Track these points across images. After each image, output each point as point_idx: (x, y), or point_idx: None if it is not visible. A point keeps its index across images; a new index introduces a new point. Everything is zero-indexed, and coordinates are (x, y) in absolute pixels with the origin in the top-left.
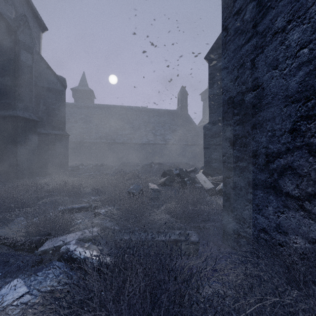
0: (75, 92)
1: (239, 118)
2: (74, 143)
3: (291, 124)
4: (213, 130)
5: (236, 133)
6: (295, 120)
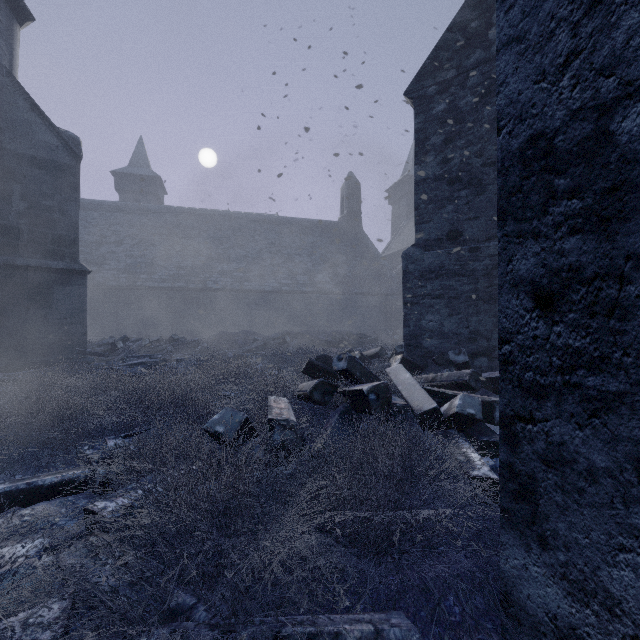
0: (121, 180)
1: (583, 205)
2: (113, 291)
3: None
4: (424, 262)
5: (565, 263)
6: None
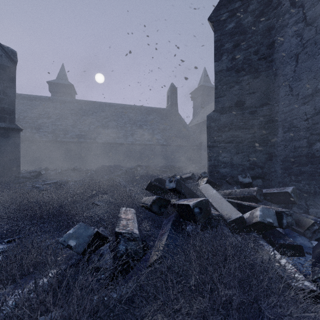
0: (52, 86)
1: None
2: (44, 143)
3: None
4: (221, 121)
5: None
6: None
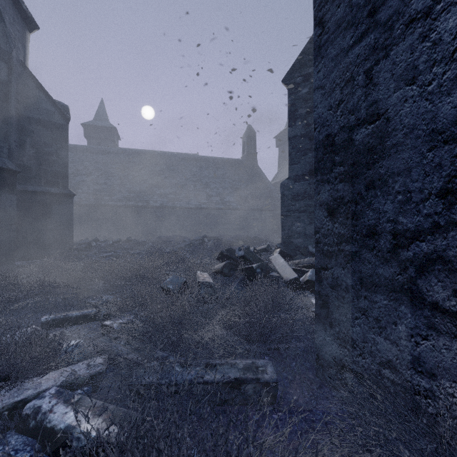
0: (88, 129)
1: (344, 170)
2: (85, 207)
3: (443, 181)
4: (294, 189)
5: (338, 195)
6: (451, 173)
